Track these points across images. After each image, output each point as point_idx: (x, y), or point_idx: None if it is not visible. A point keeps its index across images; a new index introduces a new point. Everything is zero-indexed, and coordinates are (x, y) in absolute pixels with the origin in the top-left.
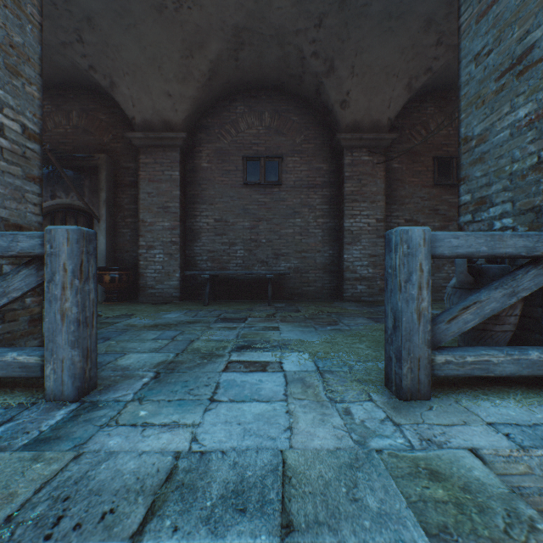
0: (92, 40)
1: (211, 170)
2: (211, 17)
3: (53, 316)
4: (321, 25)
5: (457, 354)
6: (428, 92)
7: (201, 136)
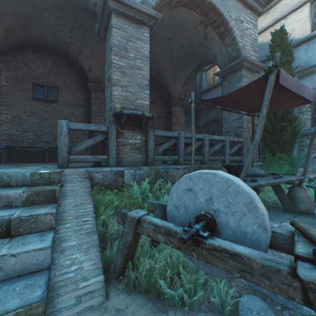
0: None
1: (10, 87)
2: (5, 6)
3: None
4: (73, 31)
5: (77, 156)
6: None
7: (2, 65)
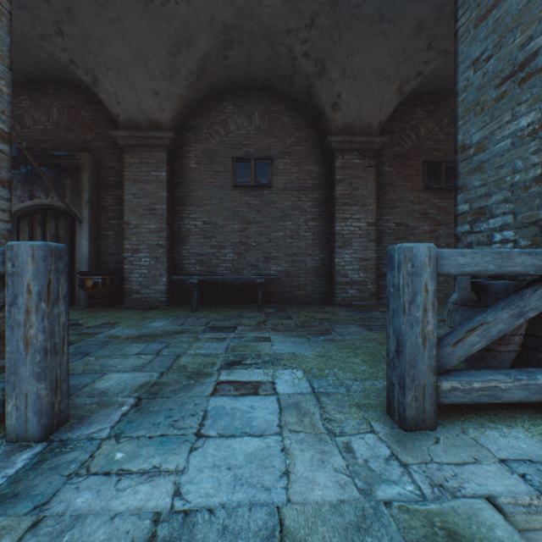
0: (72, 33)
1: (200, 171)
2: (199, 13)
3: (16, 344)
4: (312, 25)
5: (464, 379)
6: (418, 97)
7: (189, 135)
